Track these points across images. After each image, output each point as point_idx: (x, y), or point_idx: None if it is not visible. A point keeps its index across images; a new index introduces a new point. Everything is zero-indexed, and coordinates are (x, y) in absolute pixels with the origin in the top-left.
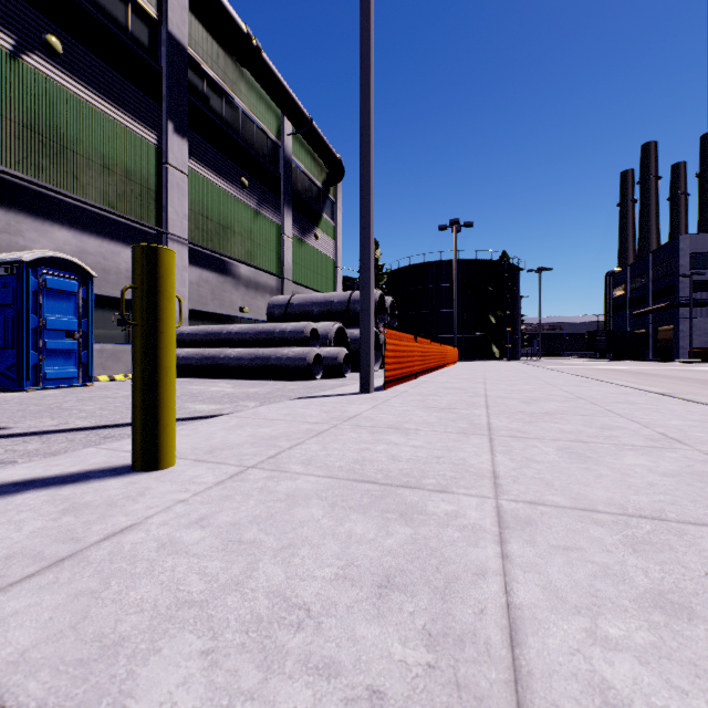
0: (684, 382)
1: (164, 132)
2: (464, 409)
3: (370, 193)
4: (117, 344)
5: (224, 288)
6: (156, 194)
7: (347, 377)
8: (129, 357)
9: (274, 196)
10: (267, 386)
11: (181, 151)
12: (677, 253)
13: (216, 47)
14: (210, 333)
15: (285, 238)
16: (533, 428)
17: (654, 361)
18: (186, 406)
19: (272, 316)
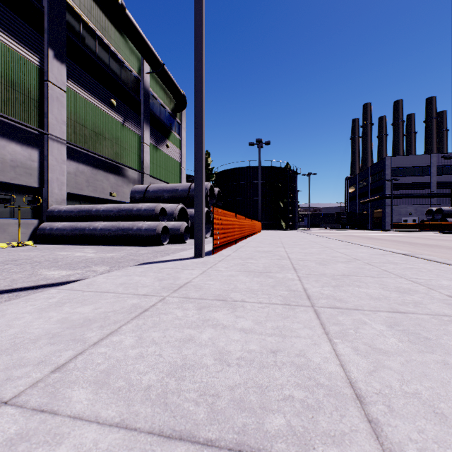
0: (399, 243)
1: (45, 56)
2: (278, 273)
3: (201, 100)
4: (2, 218)
5: (96, 178)
6: (38, 103)
7: (187, 243)
8: (14, 229)
9: (136, 115)
10: (123, 251)
11: (61, 73)
12: (384, 167)
13: (90, 0)
14: (83, 210)
15: (145, 145)
16: (345, 294)
17: (372, 230)
18: (39, 273)
19: (134, 199)
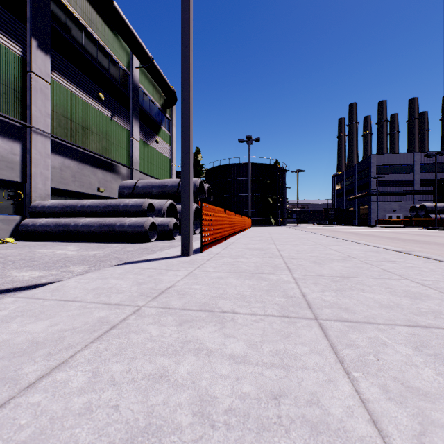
0: (388, 239)
1: (28, 46)
2: (271, 274)
3: (189, 88)
4: None
5: (83, 173)
6: (21, 94)
7: (176, 239)
8: None
9: (125, 109)
10: (108, 248)
11: (45, 64)
12: (370, 165)
13: None
14: (67, 206)
15: (134, 140)
16: (351, 301)
17: (359, 226)
18: (7, 274)
19: (122, 195)
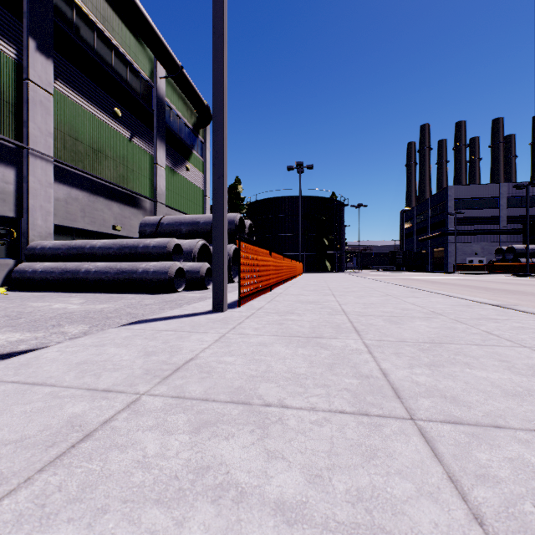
0: (472, 289)
1: (24, 48)
2: (334, 339)
3: (222, 91)
4: None
5: (95, 206)
6: (15, 108)
7: (209, 289)
8: None
9: (148, 129)
10: (121, 301)
11: (46, 70)
12: (447, 198)
13: None
14: (73, 247)
15: (158, 167)
16: (457, 385)
17: (433, 272)
18: None
19: (144, 234)
